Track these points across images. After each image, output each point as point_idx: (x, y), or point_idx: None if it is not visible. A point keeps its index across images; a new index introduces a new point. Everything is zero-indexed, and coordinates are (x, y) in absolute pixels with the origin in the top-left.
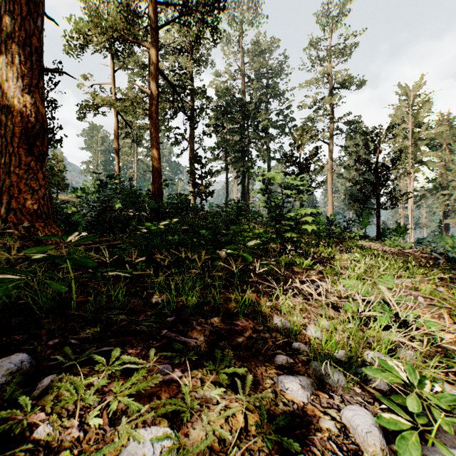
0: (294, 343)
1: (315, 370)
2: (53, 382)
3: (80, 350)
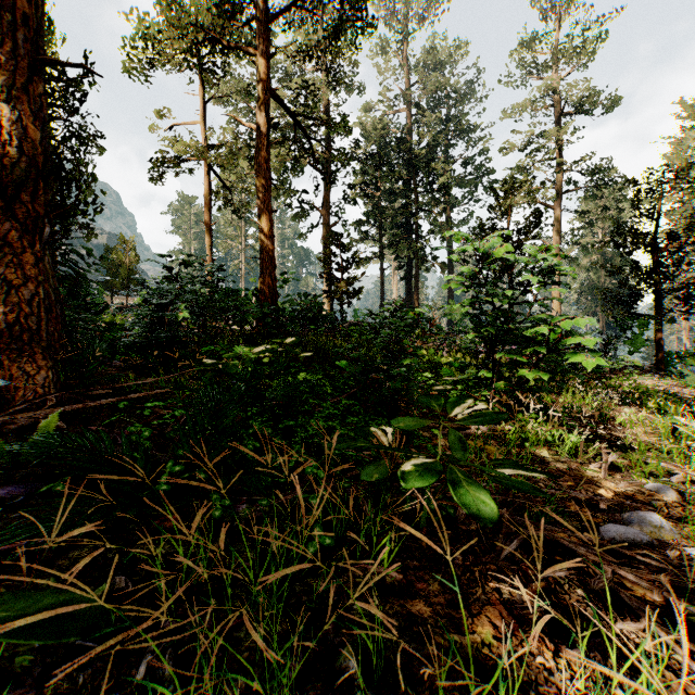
0: None
1: None
2: None
3: None
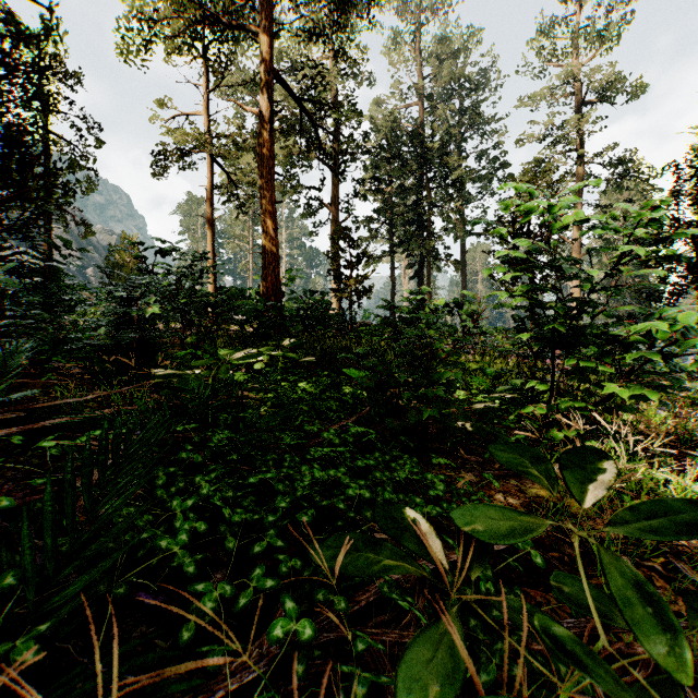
0: None
1: None
2: None
3: None
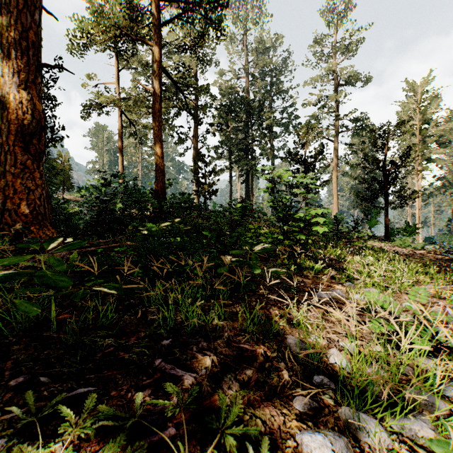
0: (315, 375)
1: (347, 421)
2: None
3: (48, 394)
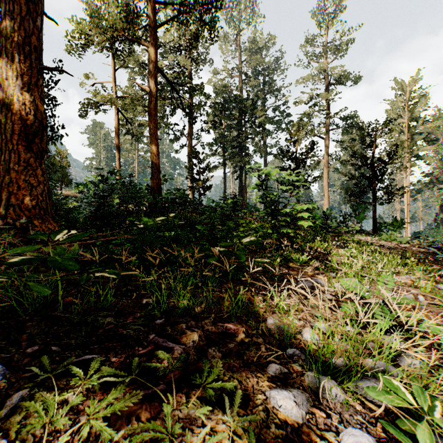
0: (289, 349)
1: (311, 382)
2: (24, 399)
3: (59, 359)
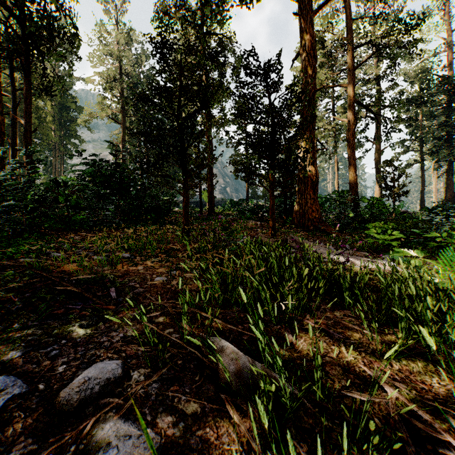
0: None
1: None
2: None
3: None
